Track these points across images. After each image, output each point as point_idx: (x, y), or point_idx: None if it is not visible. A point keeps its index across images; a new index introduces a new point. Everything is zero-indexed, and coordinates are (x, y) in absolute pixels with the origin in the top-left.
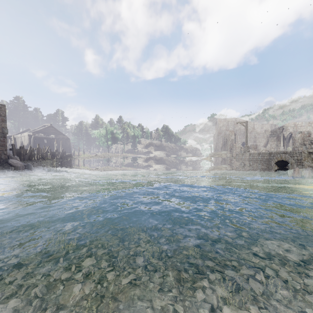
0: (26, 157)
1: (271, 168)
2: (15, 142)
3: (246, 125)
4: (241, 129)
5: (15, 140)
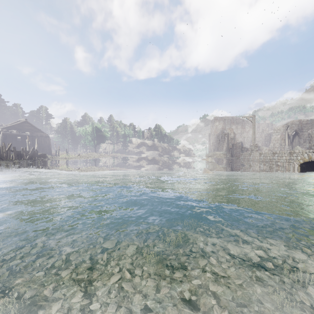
0: None
1: (294, 172)
2: None
3: (254, 120)
4: (238, 128)
5: None
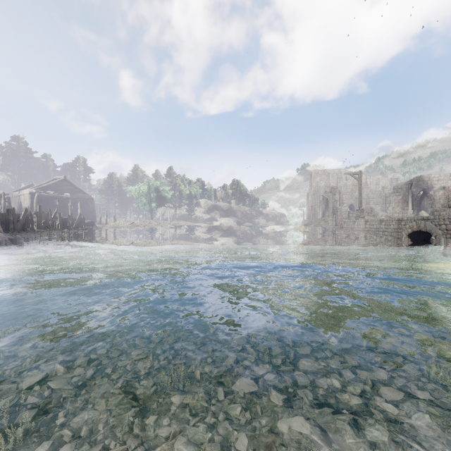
0: (17, 226)
1: (402, 244)
2: (9, 203)
3: (360, 178)
4: (347, 186)
5: (10, 201)
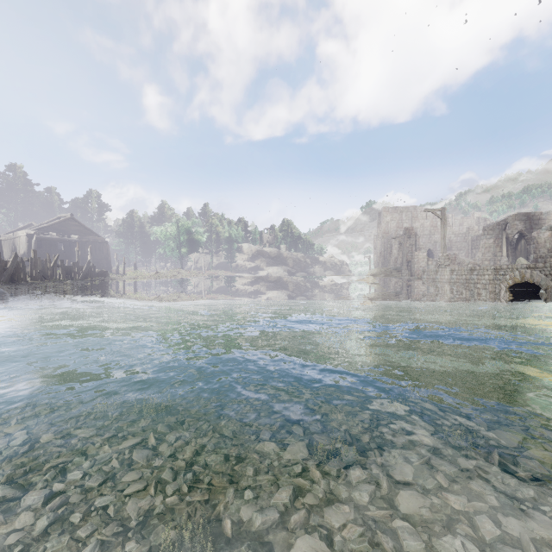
0: (4, 277)
1: (501, 299)
2: None
3: (443, 216)
4: (424, 227)
5: (1, 244)
